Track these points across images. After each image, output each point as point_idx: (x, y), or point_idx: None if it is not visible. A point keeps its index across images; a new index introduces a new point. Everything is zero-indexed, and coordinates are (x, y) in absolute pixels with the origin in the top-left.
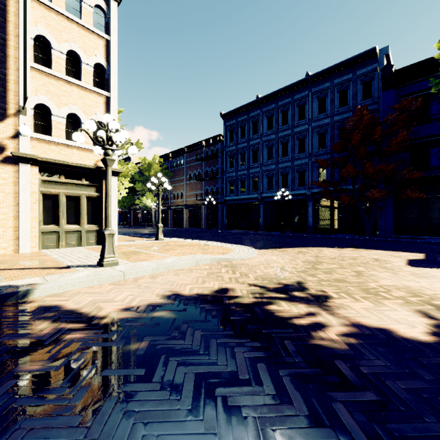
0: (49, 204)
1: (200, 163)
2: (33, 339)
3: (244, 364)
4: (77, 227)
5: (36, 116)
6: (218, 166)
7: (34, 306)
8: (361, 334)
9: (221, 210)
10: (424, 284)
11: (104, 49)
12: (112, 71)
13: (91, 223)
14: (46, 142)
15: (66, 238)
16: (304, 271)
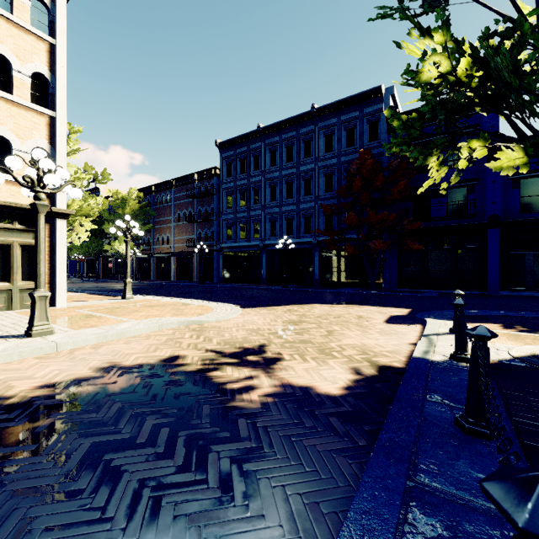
0: None
1: (191, 200)
2: None
3: (148, 430)
4: (6, 285)
5: None
6: (213, 205)
7: None
8: (282, 393)
9: (217, 259)
10: (381, 342)
11: (46, 54)
12: (58, 84)
13: (27, 279)
14: None
15: None
16: (276, 333)
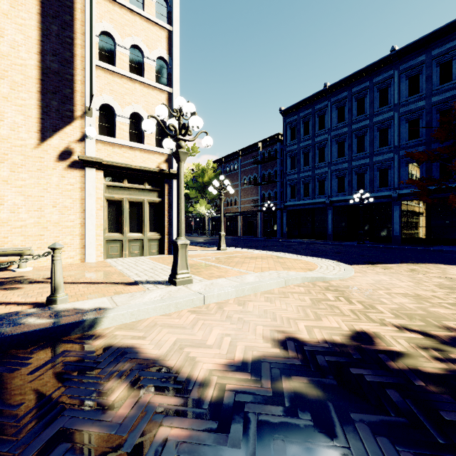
0: (113, 211)
1: (255, 166)
2: (106, 432)
3: None
4: (139, 236)
5: (100, 118)
6: (276, 168)
7: (103, 347)
8: None
9: (279, 216)
10: None
11: (166, 41)
12: (174, 64)
13: (153, 230)
14: (110, 145)
15: (129, 247)
16: None
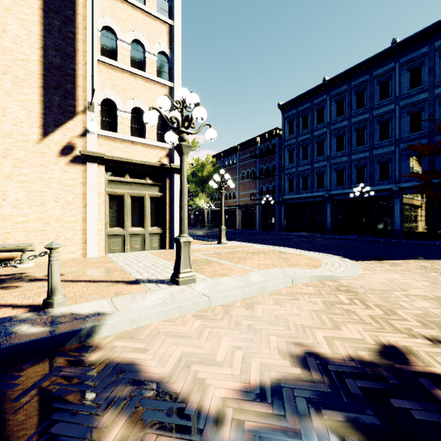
0: (115, 205)
1: (254, 160)
2: None
3: None
4: (141, 230)
5: (102, 113)
6: (274, 162)
7: (101, 362)
8: None
9: (277, 210)
10: None
11: (167, 35)
12: (175, 58)
13: (154, 225)
14: (112, 139)
15: (130, 241)
16: None
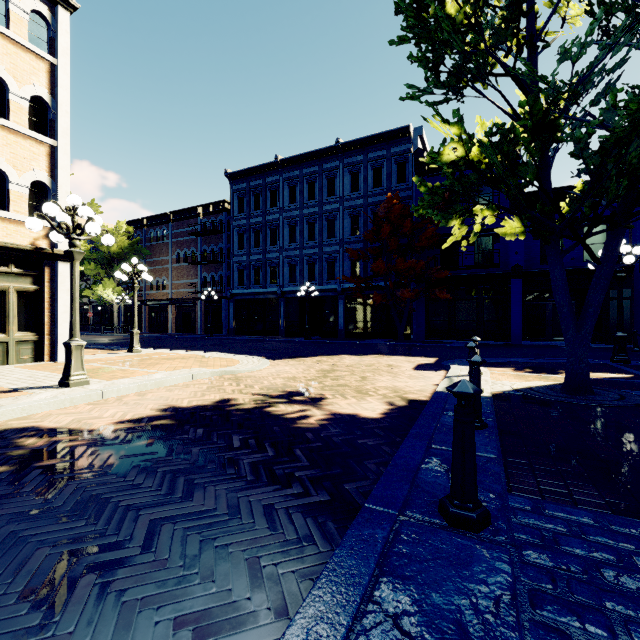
0: None
1: (194, 238)
2: (31, 450)
3: (238, 441)
4: (1, 337)
5: None
6: (221, 244)
7: (2, 430)
8: (334, 418)
9: (226, 307)
10: (410, 384)
11: (46, 76)
12: (60, 109)
13: (24, 329)
14: None
15: None
16: (313, 380)
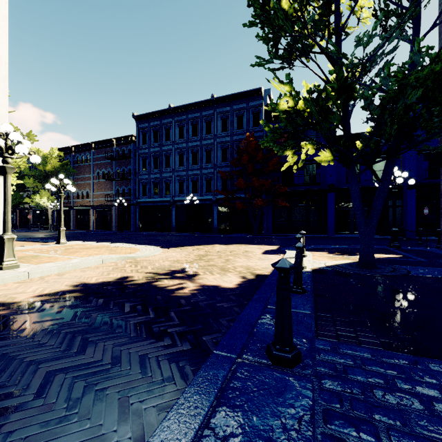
0: None
1: (110, 161)
2: None
3: (129, 307)
4: None
5: None
6: (130, 166)
7: None
8: (202, 289)
9: (133, 211)
10: (258, 264)
11: None
12: (0, 60)
13: None
14: None
15: None
16: (191, 262)
